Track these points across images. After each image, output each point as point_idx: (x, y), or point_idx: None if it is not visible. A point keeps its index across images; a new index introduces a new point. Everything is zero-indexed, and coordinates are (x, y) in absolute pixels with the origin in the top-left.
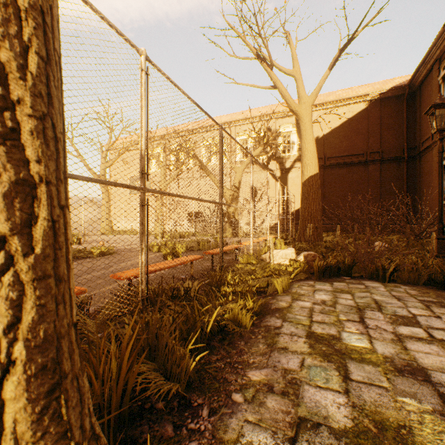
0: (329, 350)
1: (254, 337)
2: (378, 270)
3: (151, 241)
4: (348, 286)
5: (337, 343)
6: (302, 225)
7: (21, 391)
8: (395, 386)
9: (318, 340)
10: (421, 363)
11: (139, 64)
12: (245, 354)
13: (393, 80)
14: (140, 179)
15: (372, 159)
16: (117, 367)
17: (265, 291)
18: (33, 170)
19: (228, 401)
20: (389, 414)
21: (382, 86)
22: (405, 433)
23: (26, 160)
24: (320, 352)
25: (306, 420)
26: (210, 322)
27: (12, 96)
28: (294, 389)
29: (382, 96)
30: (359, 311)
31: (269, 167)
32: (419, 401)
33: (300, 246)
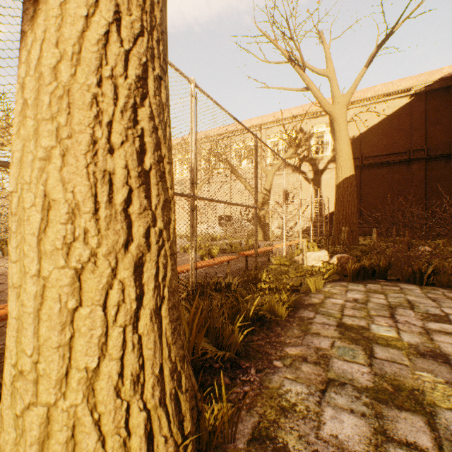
0: (357, 336)
1: (290, 325)
2: (415, 273)
3: (184, 244)
4: (381, 287)
5: (365, 332)
6: (336, 228)
7: (167, 314)
8: (415, 364)
9: (348, 329)
10: (444, 350)
11: (190, 91)
12: (281, 336)
13: (440, 70)
14: (190, 188)
15: (416, 157)
16: (188, 330)
17: (299, 290)
18: (169, 193)
19: (270, 365)
20: (405, 381)
21: (428, 78)
22: (418, 394)
23: (167, 188)
24: (349, 337)
25: (334, 380)
26: (251, 309)
27: (162, 154)
28: (325, 361)
29: (428, 88)
30: (390, 308)
31: (301, 169)
32: (435, 375)
33: (333, 249)
